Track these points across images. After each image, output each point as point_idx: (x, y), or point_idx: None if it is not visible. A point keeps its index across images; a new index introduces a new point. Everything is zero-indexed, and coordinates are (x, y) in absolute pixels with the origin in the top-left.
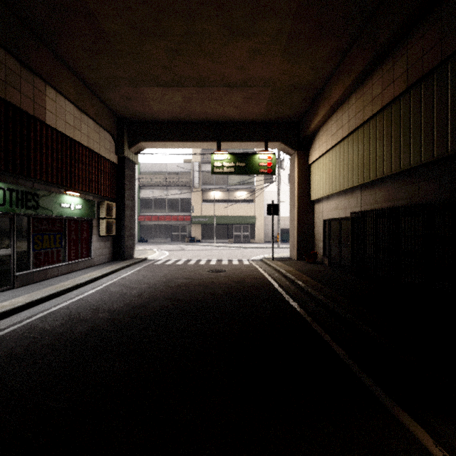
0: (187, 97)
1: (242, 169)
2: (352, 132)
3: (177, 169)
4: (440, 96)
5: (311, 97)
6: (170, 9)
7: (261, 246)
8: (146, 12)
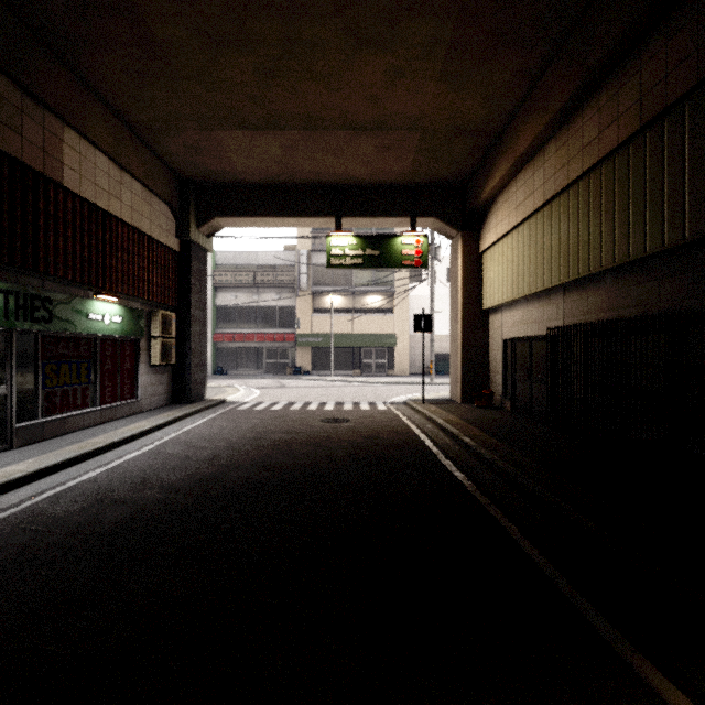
0: (288, 147)
1: (375, 261)
2: (549, 200)
3: (274, 260)
4: (696, 140)
5: (484, 147)
6: (260, 3)
7: (405, 381)
8: (222, 8)
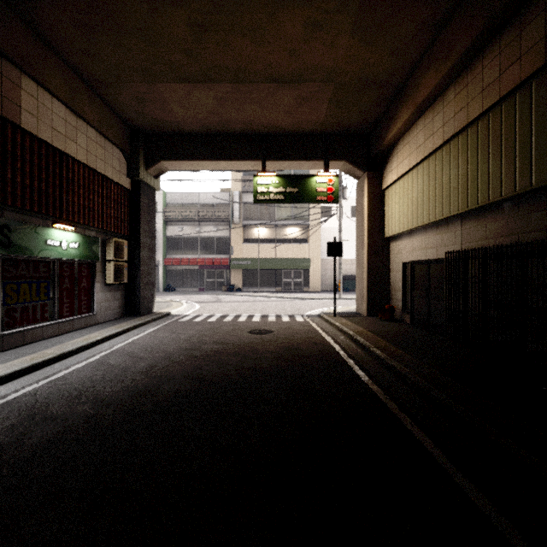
0: (220, 99)
1: (294, 197)
2: (448, 140)
3: (213, 200)
4: None
5: (388, 98)
6: None
7: (318, 297)
8: None
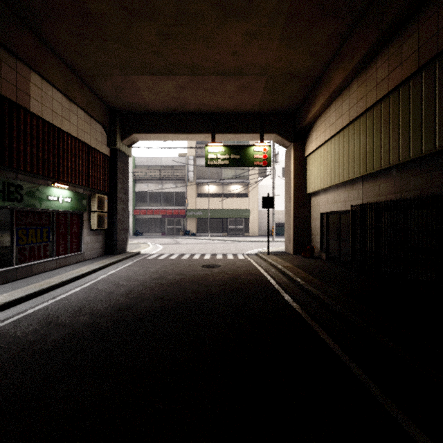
0: (180, 87)
1: (237, 162)
2: (353, 120)
3: (172, 163)
4: None
5: (309, 87)
6: None
7: (256, 240)
8: None
